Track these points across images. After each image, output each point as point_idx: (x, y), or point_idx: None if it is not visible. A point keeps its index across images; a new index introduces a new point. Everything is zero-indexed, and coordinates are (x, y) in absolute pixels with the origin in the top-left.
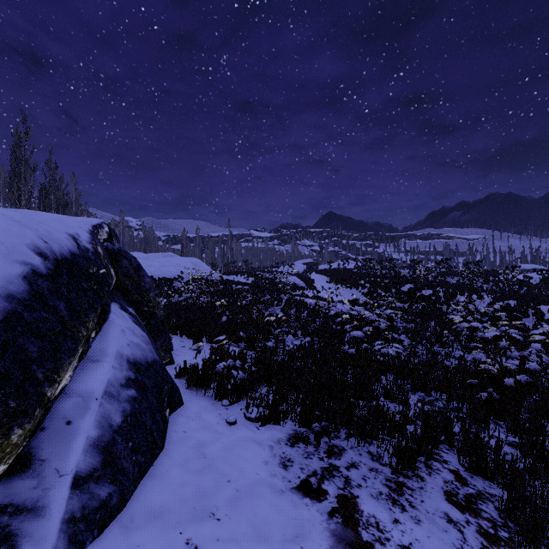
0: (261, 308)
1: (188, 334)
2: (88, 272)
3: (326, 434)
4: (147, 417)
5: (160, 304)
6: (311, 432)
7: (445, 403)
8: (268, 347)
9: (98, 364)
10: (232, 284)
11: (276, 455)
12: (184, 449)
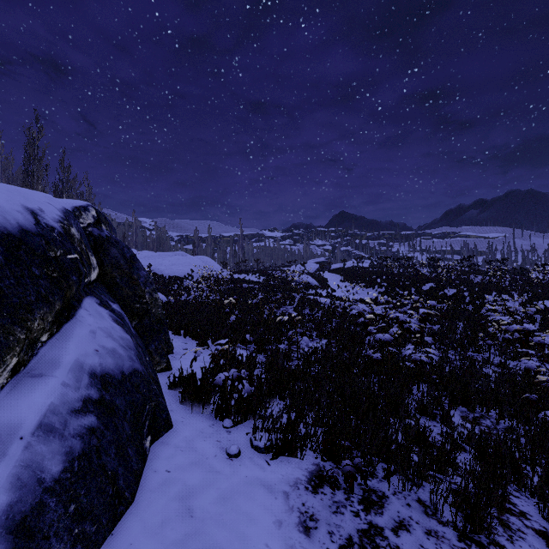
0: (272, 307)
1: (192, 335)
2: (47, 255)
3: (361, 476)
4: (111, 455)
5: (158, 300)
6: (339, 468)
7: (494, 422)
8: (280, 351)
9: (39, 381)
10: (242, 282)
11: (293, 508)
12: (162, 502)
